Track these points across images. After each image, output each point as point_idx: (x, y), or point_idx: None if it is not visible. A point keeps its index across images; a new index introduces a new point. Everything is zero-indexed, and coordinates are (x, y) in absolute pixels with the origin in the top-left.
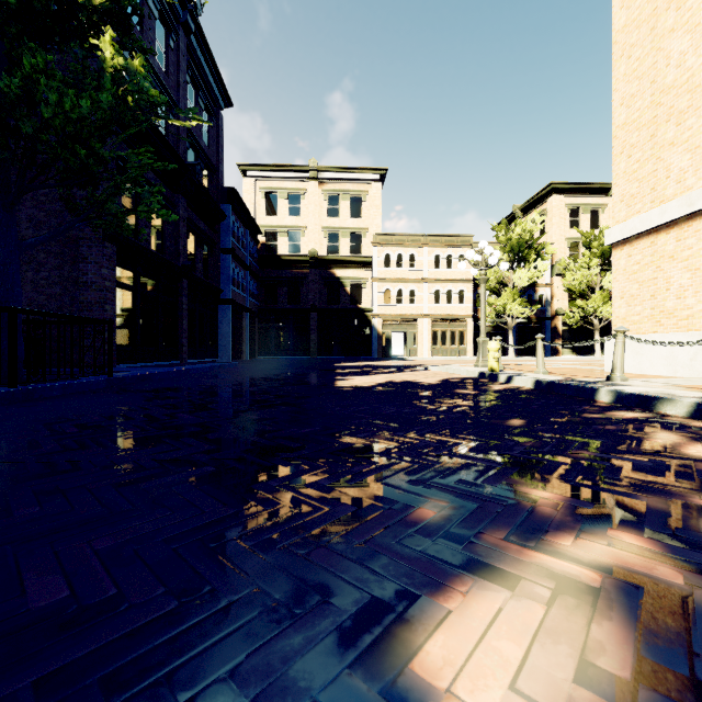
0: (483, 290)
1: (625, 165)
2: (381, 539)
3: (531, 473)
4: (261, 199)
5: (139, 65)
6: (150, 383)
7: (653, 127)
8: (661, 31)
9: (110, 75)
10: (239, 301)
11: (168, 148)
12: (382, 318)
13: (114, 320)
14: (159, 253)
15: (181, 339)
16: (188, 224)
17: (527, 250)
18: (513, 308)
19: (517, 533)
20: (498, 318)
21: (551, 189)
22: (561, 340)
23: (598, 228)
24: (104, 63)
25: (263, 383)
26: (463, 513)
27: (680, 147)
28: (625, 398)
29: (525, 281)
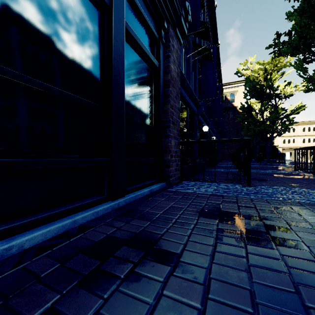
0: None
1: None
2: None
3: None
4: None
5: None
6: None
7: None
8: None
9: None
10: None
11: None
12: (282, 148)
13: None
14: None
15: None
16: None
17: None
18: None
19: None
20: None
21: None
22: None
23: None
24: None
25: None
26: None
27: None
28: None
29: None
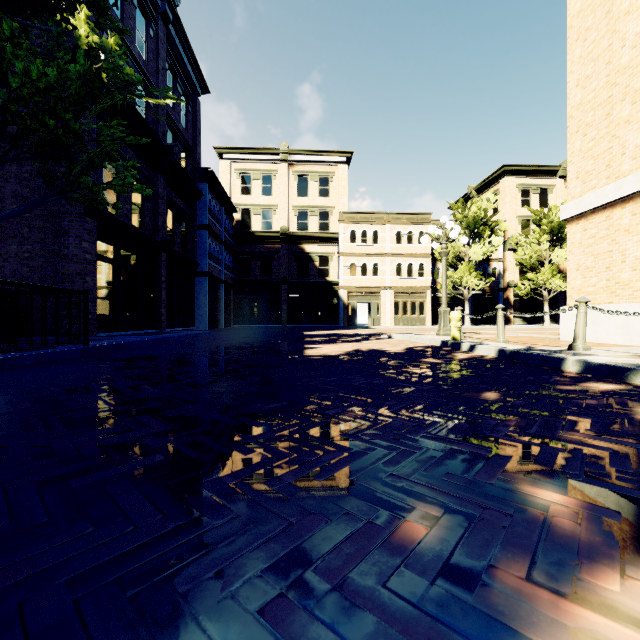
0: (444, 262)
1: (581, 143)
2: (361, 578)
3: (527, 463)
4: (236, 179)
5: (114, 43)
6: (125, 351)
7: (608, 106)
8: (617, 14)
9: (83, 50)
10: (215, 273)
11: (147, 130)
12: (348, 290)
13: (95, 291)
14: (139, 229)
15: (160, 309)
16: (166, 201)
17: (481, 227)
18: (469, 281)
19: (540, 566)
20: (455, 290)
21: (503, 171)
22: (512, 310)
23: (547, 207)
24: (79, 40)
25: (235, 351)
26: (462, 530)
27: (636, 125)
28: (594, 369)
29: (480, 255)
